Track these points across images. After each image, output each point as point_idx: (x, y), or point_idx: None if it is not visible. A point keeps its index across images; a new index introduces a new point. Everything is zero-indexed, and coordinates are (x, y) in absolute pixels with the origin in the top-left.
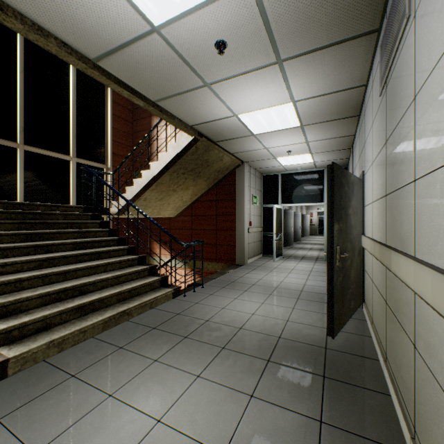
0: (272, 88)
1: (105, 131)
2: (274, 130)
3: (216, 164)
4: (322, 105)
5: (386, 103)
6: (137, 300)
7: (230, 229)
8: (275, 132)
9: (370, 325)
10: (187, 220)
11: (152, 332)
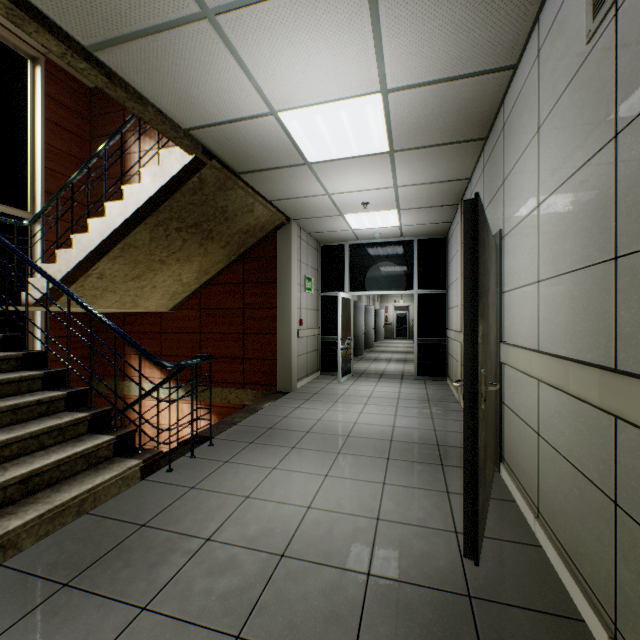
0: (347, 47)
1: (30, 149)
2: (344, 155)
3: (241, 218)
4: (433, 108)
5: (616, 46)
6: (38, 504)
7: (268, 332)
8: (346, 160)
9: (535, 519)
10: (192, 317)
11: (55, 603)
